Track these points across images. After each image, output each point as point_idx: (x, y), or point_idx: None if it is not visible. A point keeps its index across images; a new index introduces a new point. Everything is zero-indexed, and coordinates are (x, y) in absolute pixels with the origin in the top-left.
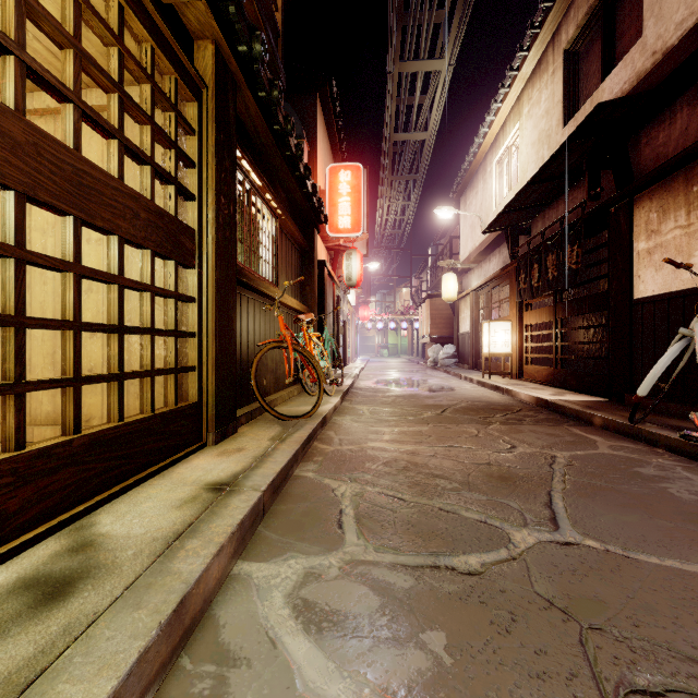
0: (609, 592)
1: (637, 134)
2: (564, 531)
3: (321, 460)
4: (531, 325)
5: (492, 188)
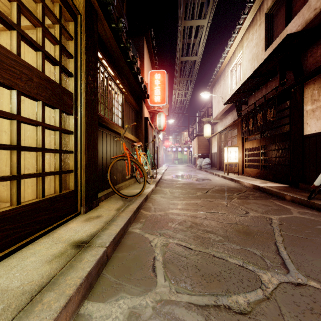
0: None
1: (305, 51)
2: (293, 273)
3: (144, 221)
4: (248, 149)
5: (228, 83)
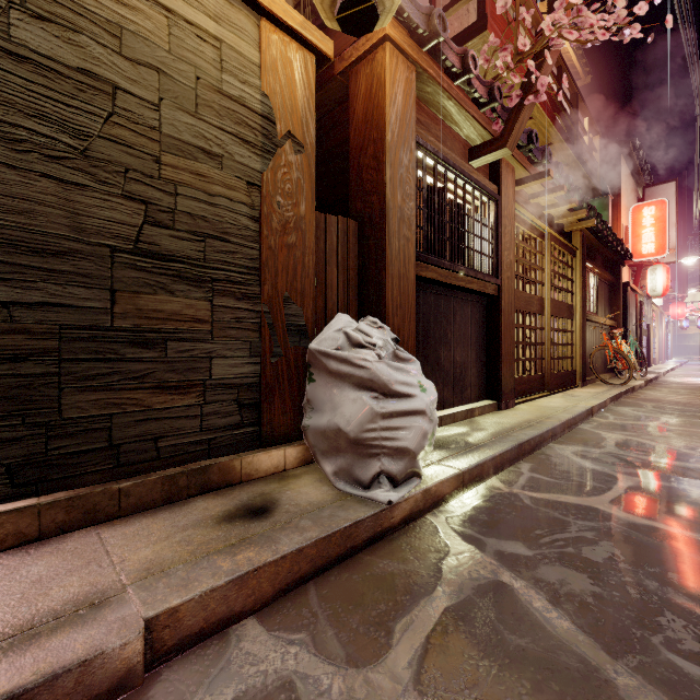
0: None
1: None
2: None
3: (634, 399)
4: None
5: None
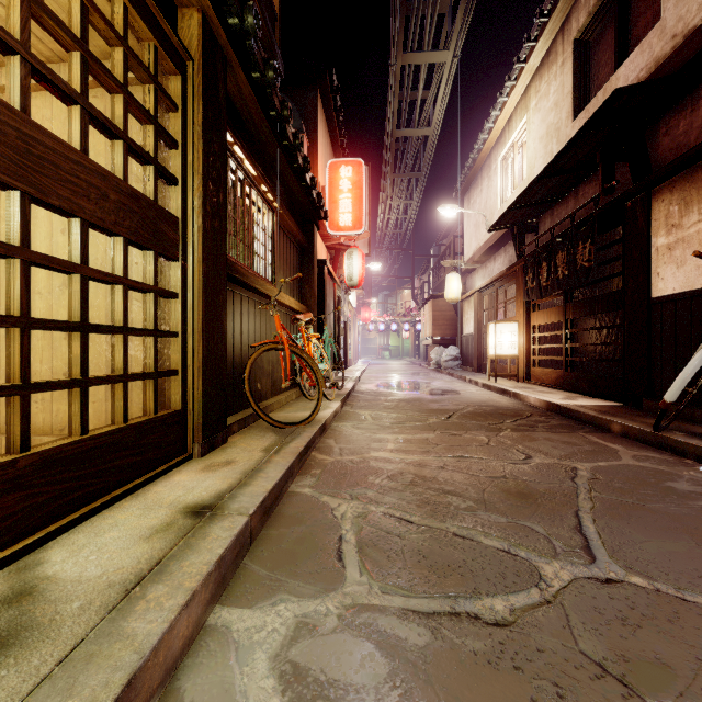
0: (672, 652)
1: (655, 124)
2: (602, 564)
3: (319, 473)
4: (539, 326)
5: (497, 185)
